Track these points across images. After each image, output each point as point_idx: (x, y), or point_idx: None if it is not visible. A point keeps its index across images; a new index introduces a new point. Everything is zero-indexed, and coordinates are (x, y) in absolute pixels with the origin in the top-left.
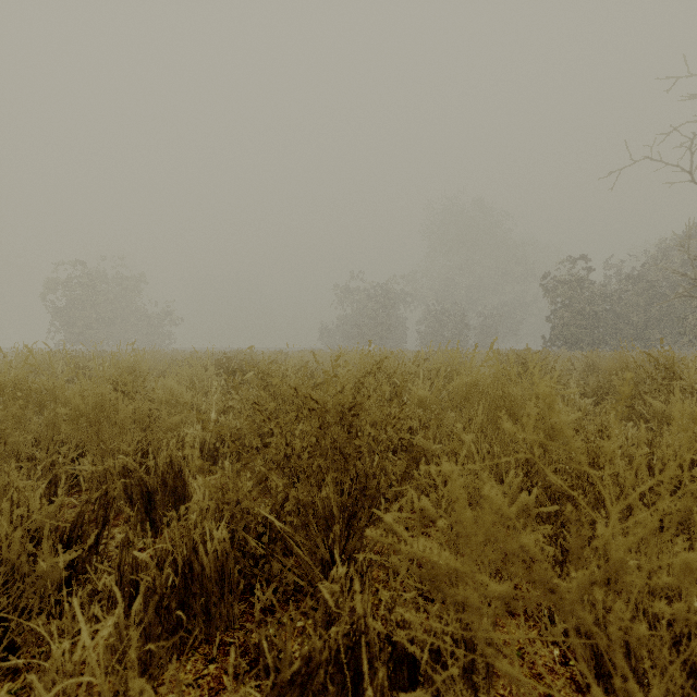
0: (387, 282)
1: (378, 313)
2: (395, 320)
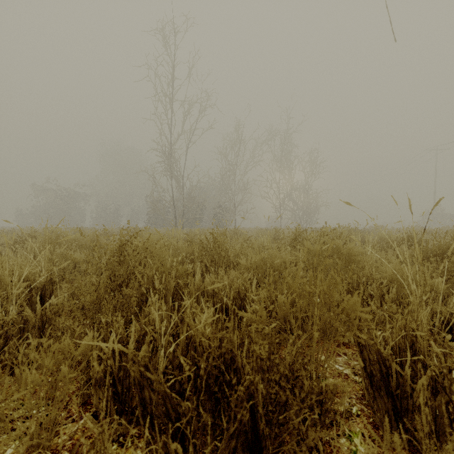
0: (68, 188)
1: (62, 205)
2: (77, 210)
